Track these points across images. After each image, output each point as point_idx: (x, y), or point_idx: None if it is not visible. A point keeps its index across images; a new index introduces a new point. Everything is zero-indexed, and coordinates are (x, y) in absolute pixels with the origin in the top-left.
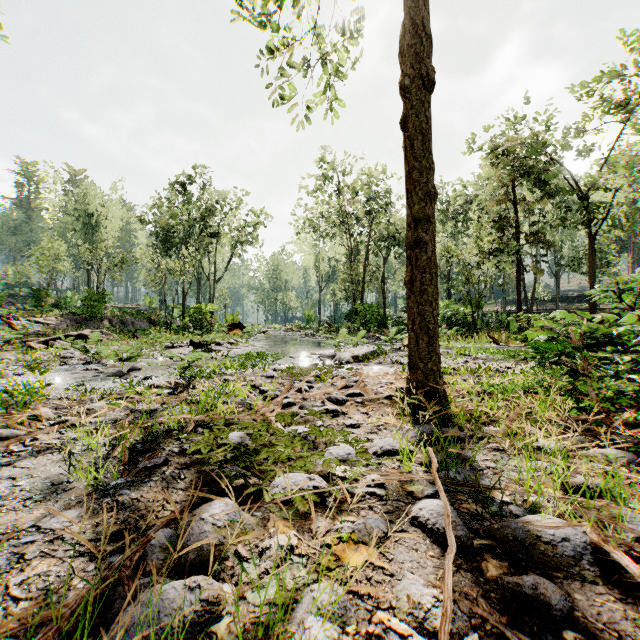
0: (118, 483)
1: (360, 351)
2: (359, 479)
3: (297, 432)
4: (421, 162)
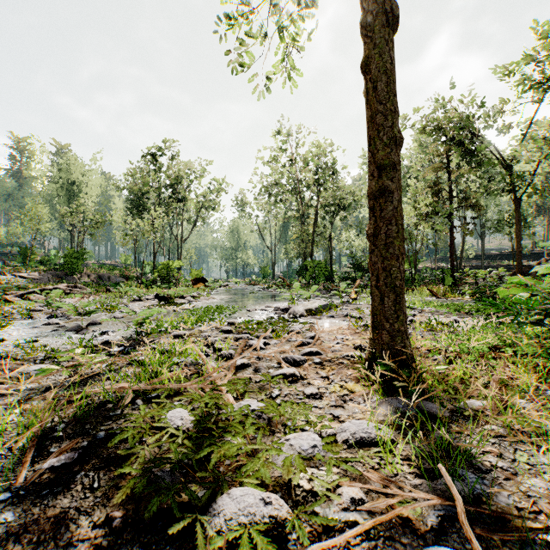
0: (4, 498)
1: (313, 305)
2: (333, 499)
3: (250, 409)
4: (386, 104)
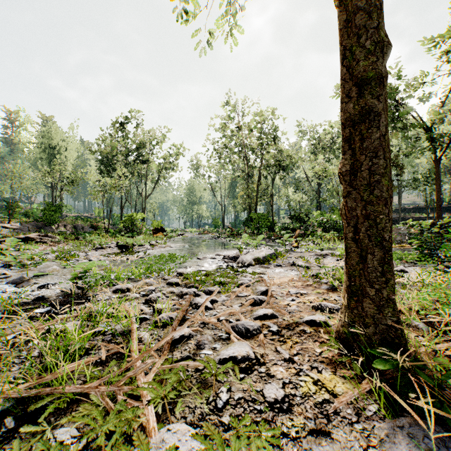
0: None
1: (260, 254)
2: None
3: None
4: None
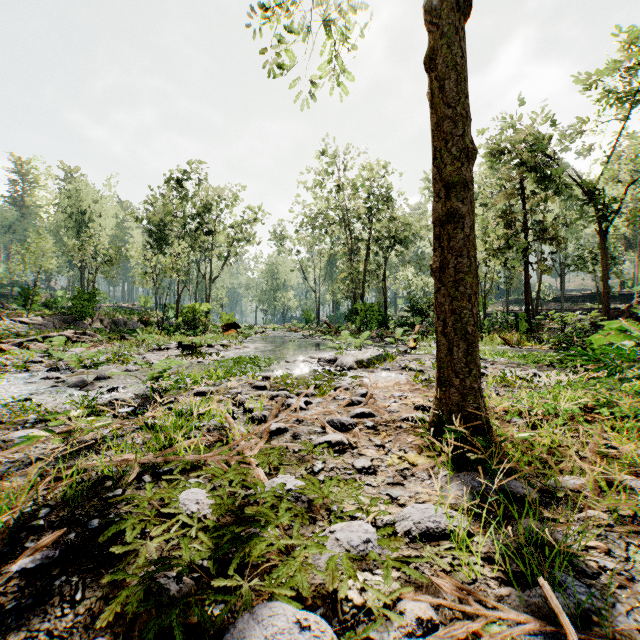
0: None
1: (364, 355)
2: (394, 621)
3: (285, 488)
4: (456, 107)
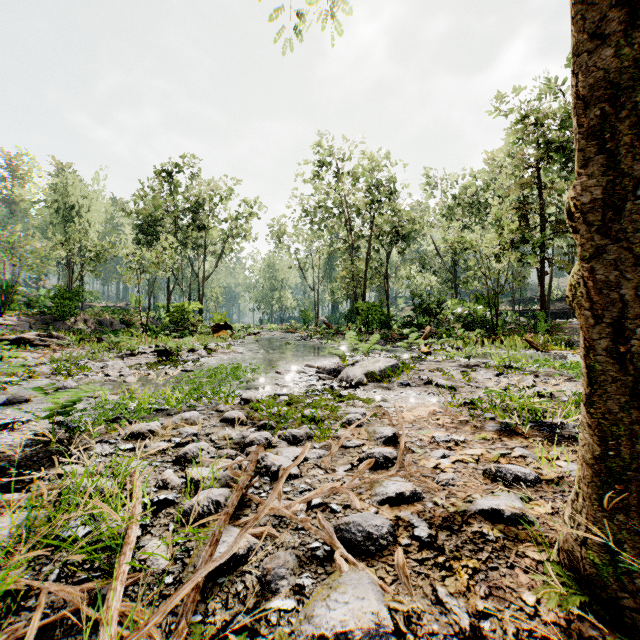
0: None
1: (376, 365)
2: None
3: None
4: None
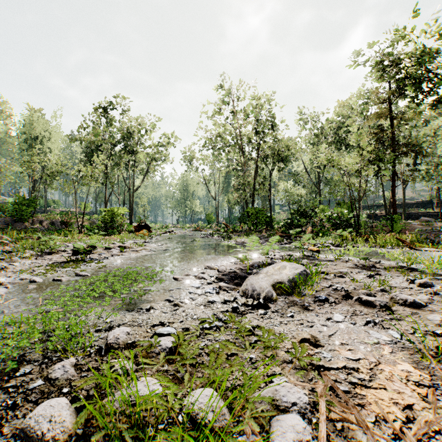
0: None
1: (283, 273)
2: None
3: None
4: None
